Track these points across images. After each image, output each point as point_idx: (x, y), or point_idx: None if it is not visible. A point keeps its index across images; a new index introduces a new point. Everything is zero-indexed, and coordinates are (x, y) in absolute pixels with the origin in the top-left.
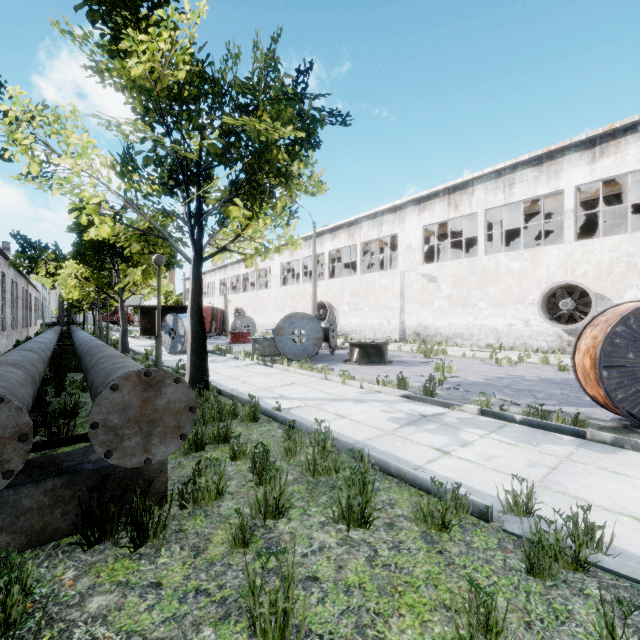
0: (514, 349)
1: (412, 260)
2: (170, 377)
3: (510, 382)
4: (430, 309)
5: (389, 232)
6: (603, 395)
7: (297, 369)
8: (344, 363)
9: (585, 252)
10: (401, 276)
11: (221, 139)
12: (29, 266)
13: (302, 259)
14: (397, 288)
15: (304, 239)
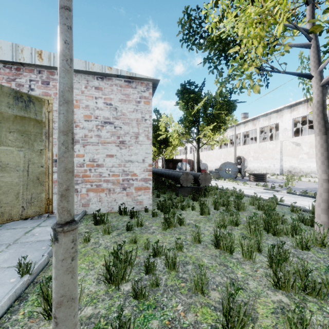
0: None
1: (286, 135)
2: (208, 173)
3: (316, 189)
4: (296, 159)
5: (274, 122)
6: None
7: (227, 181)
8: (246, 181)
9: None
10: (280, 143)
11: (207, 118)
12: None
13: (229, 136)
14: (278, 149)
15: (230, 127)
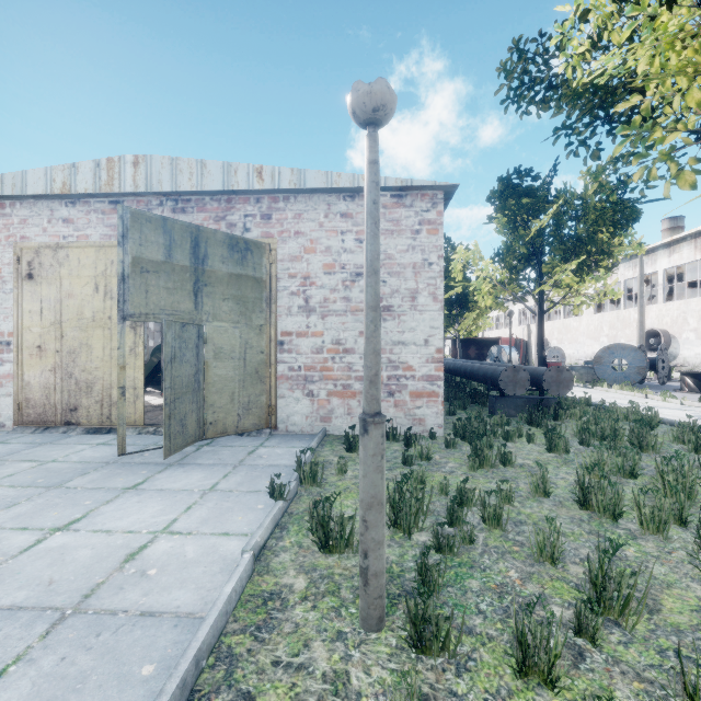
0: None
1: None
2: (565, 369)
3: None
4: None
5: None
6: None
7: (617, 390)
8: (673, 391)
9: None
10: None
11: (562, 246)
12: None
13: (624, 281)
14: None
15: (627, 259)
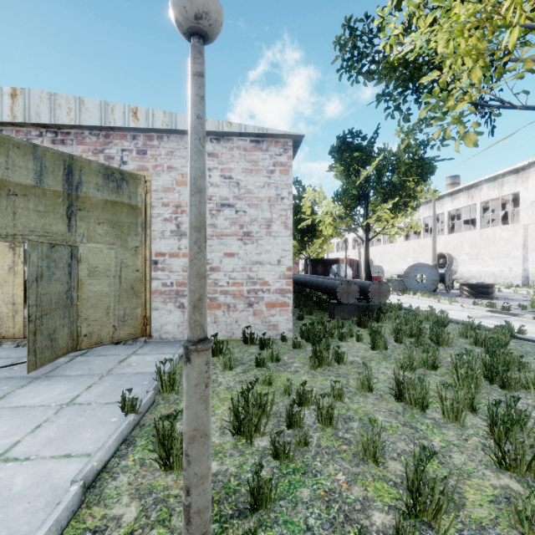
0: None
1: None
2: (384, 283)
3: None
4: None
5: (510, 191)
6: None
7: (419, 297)
8: (455, 297)
9: None
10: (524, 229)
11: (382, 190)
12: None
13: (423, 219)
14: (519, 240)
15: (425, 203)
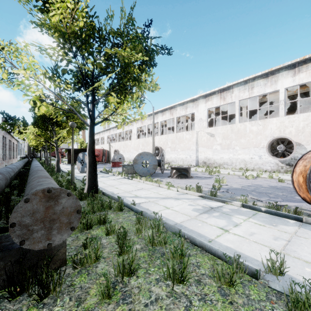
0: (254, 170)
1: (202, 126)
2: (64, 192)
3: (254, 188)
4: (211, 150)
5: (190, 112)
6: (310, 197)
7: (144, 181)
8: (168, 177)
9: (290, 121)
10: (196, 134)
11: (103, 60)
12: (10, 128)
13: (147, 125)
14: (194, 140)
15: (148, 115)
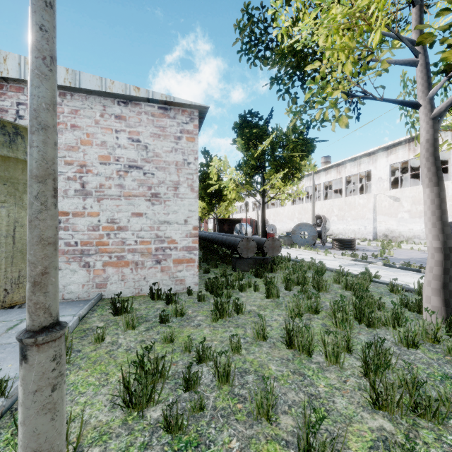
0: None
1: (382, 187)
2: (277, 239)
3: (422, 259)
4: (395, 219)
5: (365, 169)
6: None
7: (303, 250)
8: (329, 249)
9: None
10: (374, 198)
11: (275, 162)
12: None
13: (305, 188)
14: (371, 205)
15: (306, 175)
